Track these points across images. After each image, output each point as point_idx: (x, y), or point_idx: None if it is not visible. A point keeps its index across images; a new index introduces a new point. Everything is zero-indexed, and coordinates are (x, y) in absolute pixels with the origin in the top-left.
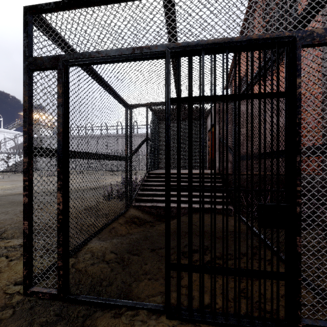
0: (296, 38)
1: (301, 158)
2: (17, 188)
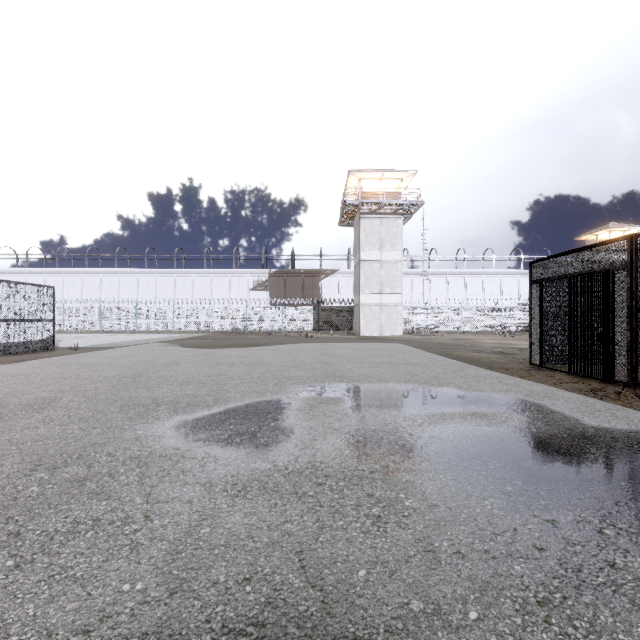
0: (606, 271)
1: (612, 315)
2: None
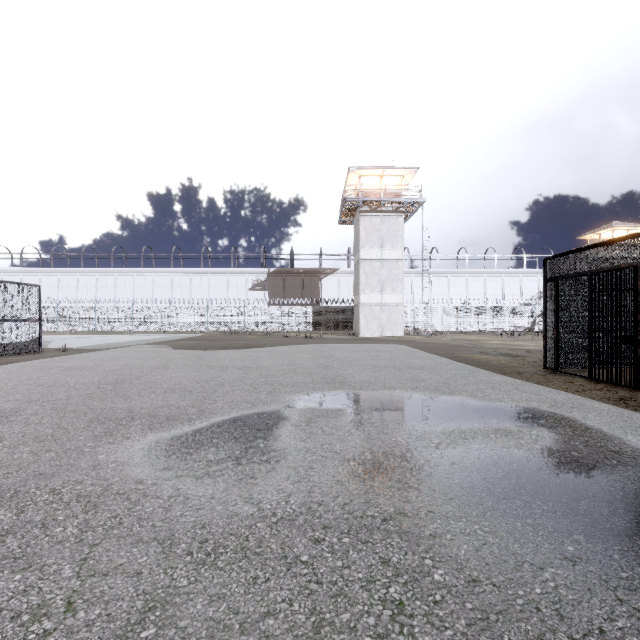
0: (634, 266)
1: None
2: None
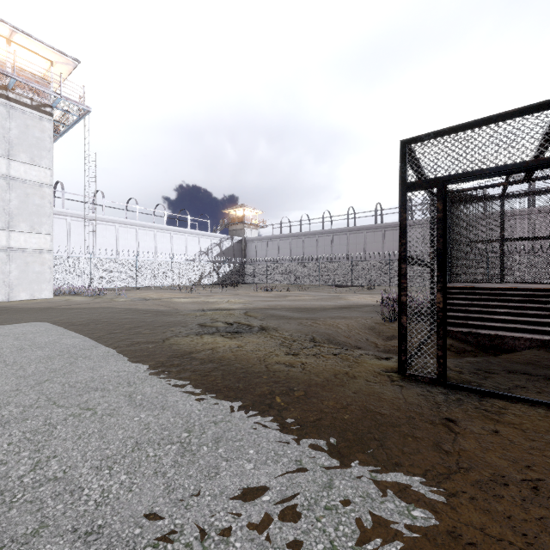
0: None
1: None
2: (252, 302)
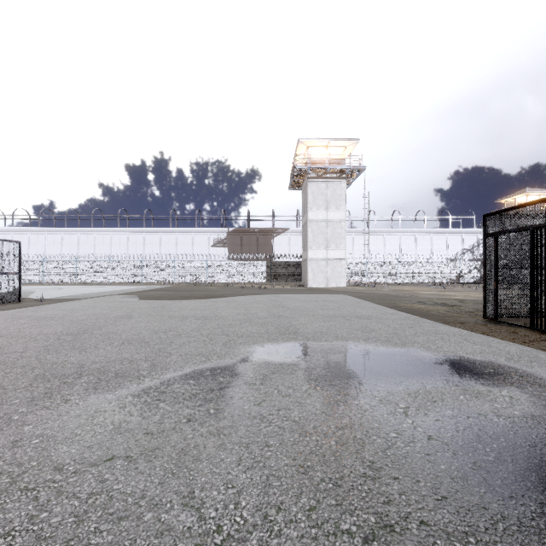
0: None
1: None
2: None
